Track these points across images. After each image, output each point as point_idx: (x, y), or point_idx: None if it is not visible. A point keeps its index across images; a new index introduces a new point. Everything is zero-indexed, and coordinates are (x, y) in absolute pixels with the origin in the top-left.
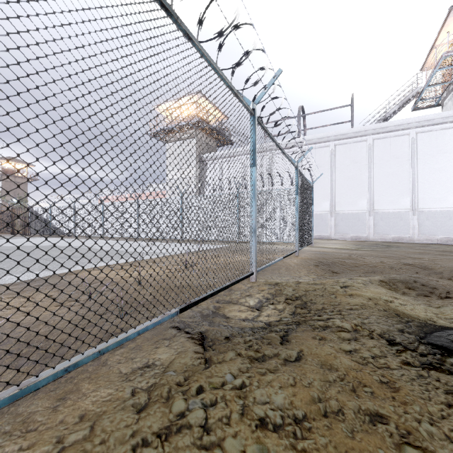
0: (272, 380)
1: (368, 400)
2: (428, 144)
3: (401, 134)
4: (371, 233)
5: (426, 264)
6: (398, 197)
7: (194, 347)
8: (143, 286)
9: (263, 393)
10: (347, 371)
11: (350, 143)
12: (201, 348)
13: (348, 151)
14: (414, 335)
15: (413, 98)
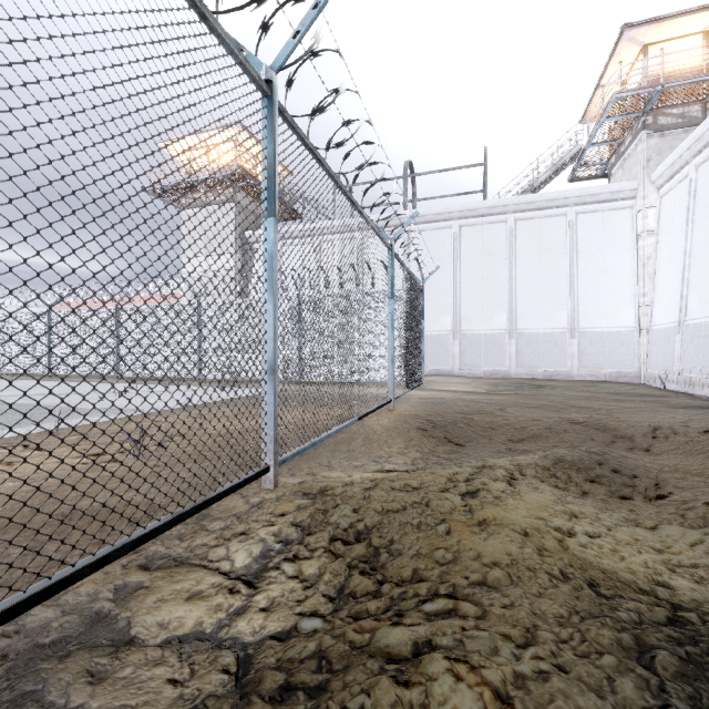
0: None
1: None
2: (592, 230)
3: (555, 214)
4: (512, 365)
5: (605, 422)
6: (550, 311)
7: None
8: None
9: None
10: None
11: (483, 224)
12: None
13: (479, 237)
14: None
15: (570, 162)
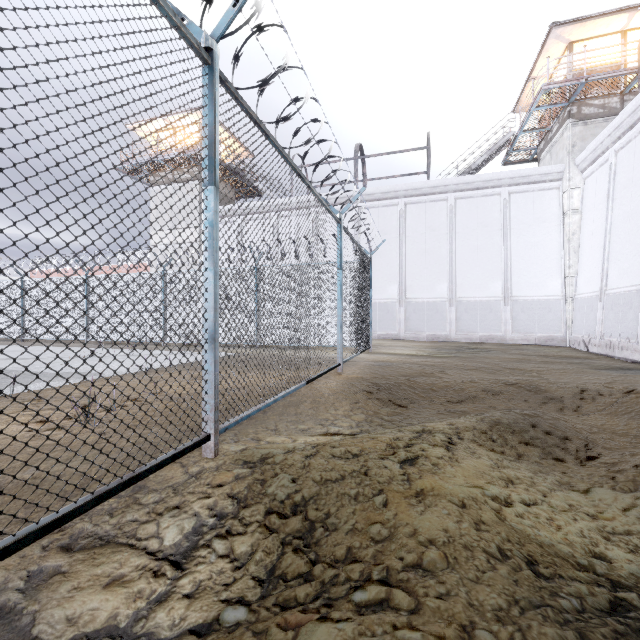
0: None
1: None
2: (524, 208)
3: (491, 194)
4: (452, 330)
5: (537, 383)
6: (486, 281)
7: None
8: None
9: None
10: None
11: (426, 202)
12: None
13: (423, 214)
14: None
15: (504, 147)
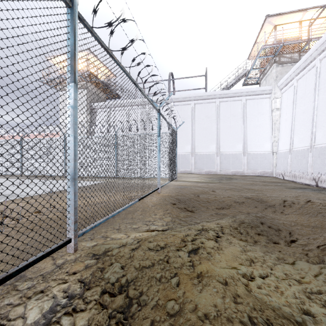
0: None
1: None
2: (253, 107)
3: (237, 100)
4: (218, 168)
5: (261, 197)
6: (235, 143)
7: None
8: None
9: None
10: None
11: (205, 103)
12: None
13: (203, 109)
14: None
15: (243, 77)
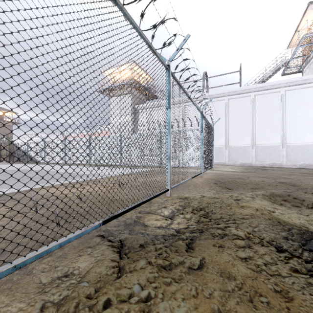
0: (176, 291)
1: (265, 312)
2: (293, 98)
3: (274, 92)
4: (253, 160)
5: (294, 182)
6: (272, 136)
7: (111, 256)
8: (66, 203)
9: (167, 307)
10: (243, 279)
11: (239, 97)
12: (117, 256)
13: (238, 103)
14: (297, 242)
15: (282, 67)
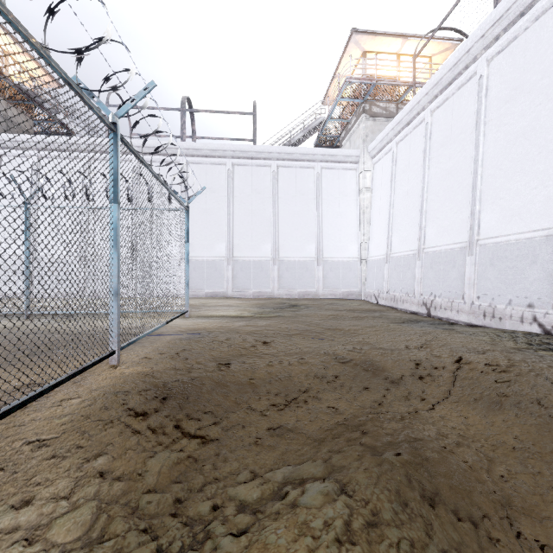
0: None
1: None
2: (332, 183)
3: (307, 166)
4: (276, 287)
5: (371, 358)
6: (304, 243)
7: None
8: None
9: None
10: None
11: (252, 165)
12: None
13: (250, 176)
14: None
15: (316, 130)
